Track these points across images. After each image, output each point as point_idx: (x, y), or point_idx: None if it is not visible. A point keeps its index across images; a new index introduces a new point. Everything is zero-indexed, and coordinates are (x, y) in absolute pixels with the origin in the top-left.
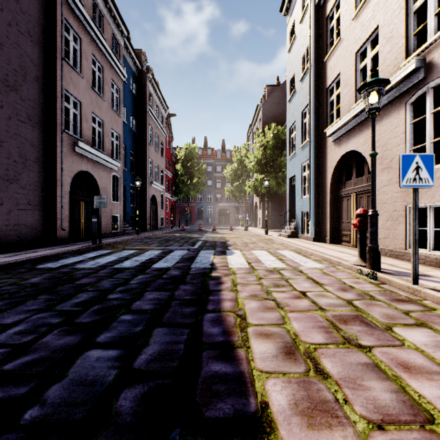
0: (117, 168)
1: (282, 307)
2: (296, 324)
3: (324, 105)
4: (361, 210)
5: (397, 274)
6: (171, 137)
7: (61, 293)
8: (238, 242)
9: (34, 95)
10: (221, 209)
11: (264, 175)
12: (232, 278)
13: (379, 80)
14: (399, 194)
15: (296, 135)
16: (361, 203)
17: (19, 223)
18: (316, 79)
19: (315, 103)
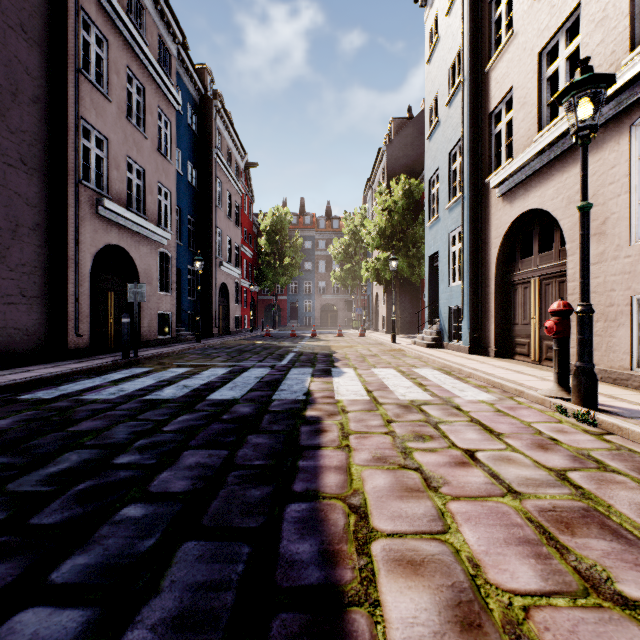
0: (167, 242)
1: (437, 487)
2: (471, 534)
3: (486, 140)
4: (560, 304)
5: (630, 416)
6: (251, 198)
7: (34, 451)
8: (351, 354)
9: (31, 126)
10: (324, 304)
11: (389, 253)
12: (341, 421)
13: (597, 77)
14: (618, 277)
15: (440, 189)
16: (549, 294)
17: (6, 324)
18: (473, 100)
19: (472, 137)
